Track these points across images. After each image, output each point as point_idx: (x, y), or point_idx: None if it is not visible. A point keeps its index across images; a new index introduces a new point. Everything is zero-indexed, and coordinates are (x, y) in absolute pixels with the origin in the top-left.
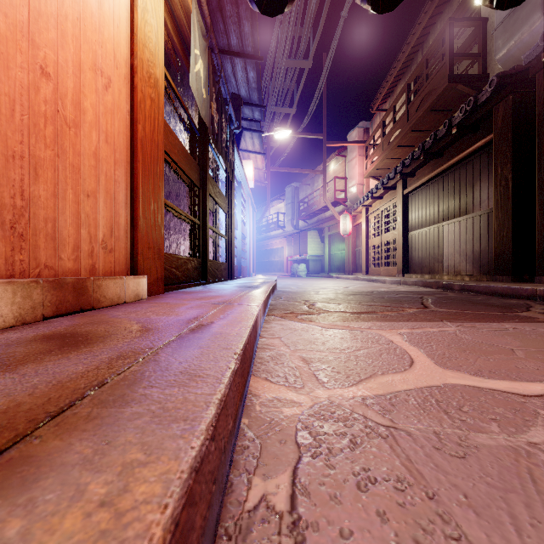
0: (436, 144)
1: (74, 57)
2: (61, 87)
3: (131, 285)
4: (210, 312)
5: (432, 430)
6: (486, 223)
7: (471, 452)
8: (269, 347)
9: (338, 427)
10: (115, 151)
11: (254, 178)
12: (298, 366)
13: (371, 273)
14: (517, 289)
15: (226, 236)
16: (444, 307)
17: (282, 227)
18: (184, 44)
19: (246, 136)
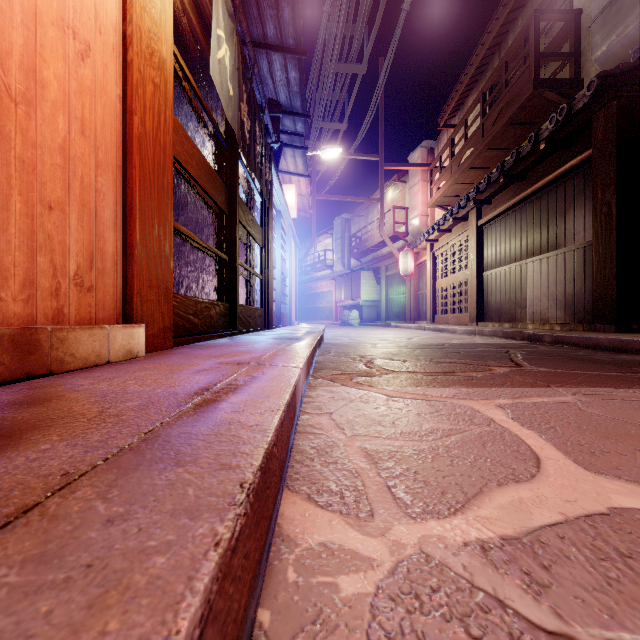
0: (518, 163)
1: None
2: (0, 39)
3: (119, 337)
4: (225, 379)
5: None
6: (582, 259)
7: None
8: (313, 430)
9: (455, 636)
10: (97, 149)
11: (297, 207)
12: (360, 469)
13: (438, 321)
14: (628, 341)
15: (262, 276)
16: (543, 365)
17: (330, 266)
18: (205, 26)
19: (286, 154)
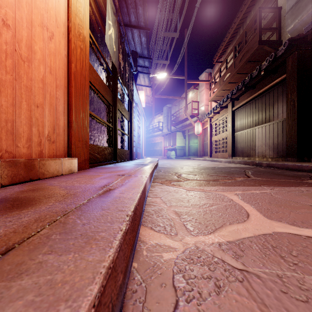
0: (251, 81)
1: (27, 16)
2: (18, 34)
3: (66, 163)
4: (115, 181)
5: (275, 273)
6: (281, 127)
7: (311, 296)
8: (153, 204)
9: (204, 270)
10: (56, 79)
11: (145, 101)
12: (173, 218)
13: (213, 156)
14: (301, 166)
15: (128, 135)
16: (260, 177)
17: (161, 130)
18: (102, 18)
19: (140, 76)
